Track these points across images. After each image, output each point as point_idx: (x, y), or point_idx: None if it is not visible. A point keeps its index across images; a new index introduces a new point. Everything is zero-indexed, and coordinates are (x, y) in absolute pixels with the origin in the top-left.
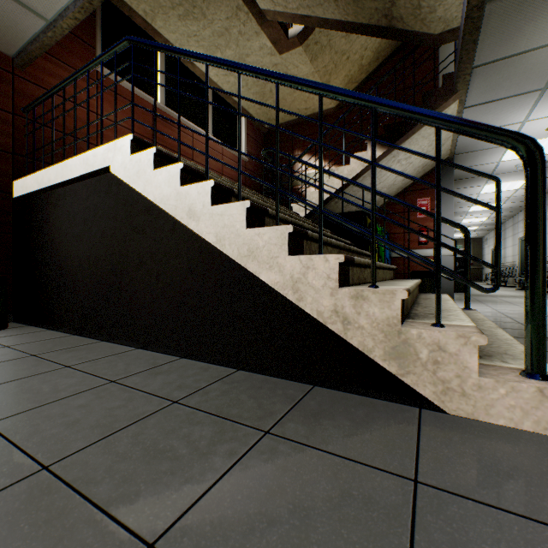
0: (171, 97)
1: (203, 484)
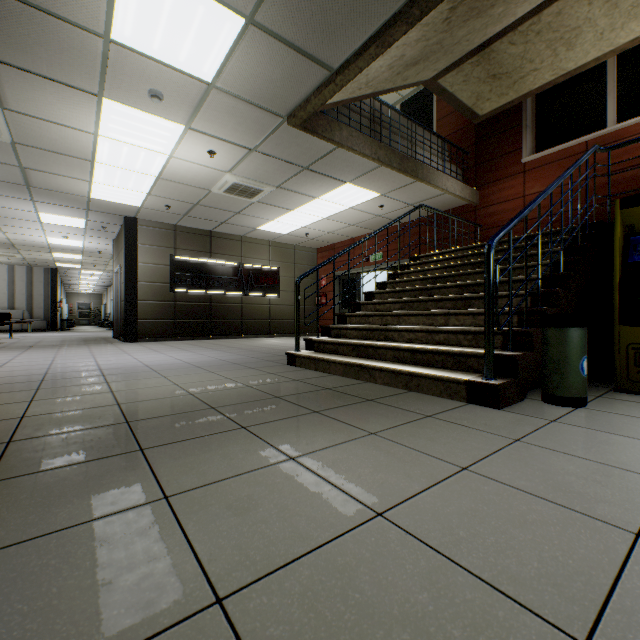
0: (632, 98)
1: None
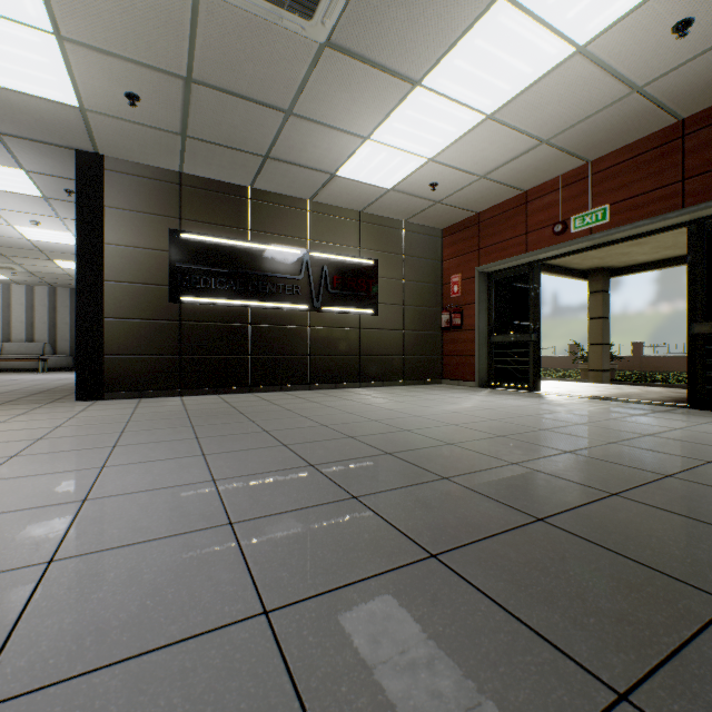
0: None
1: (599, 541)
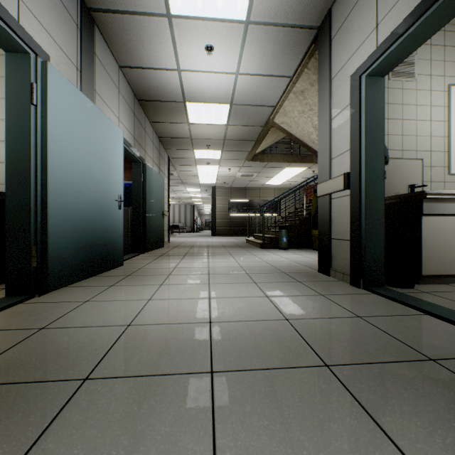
0: None
1: None
